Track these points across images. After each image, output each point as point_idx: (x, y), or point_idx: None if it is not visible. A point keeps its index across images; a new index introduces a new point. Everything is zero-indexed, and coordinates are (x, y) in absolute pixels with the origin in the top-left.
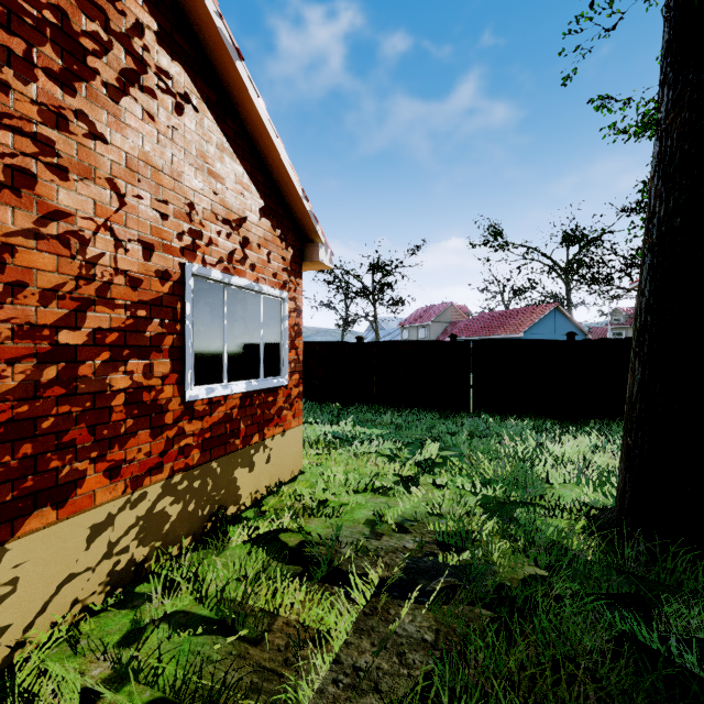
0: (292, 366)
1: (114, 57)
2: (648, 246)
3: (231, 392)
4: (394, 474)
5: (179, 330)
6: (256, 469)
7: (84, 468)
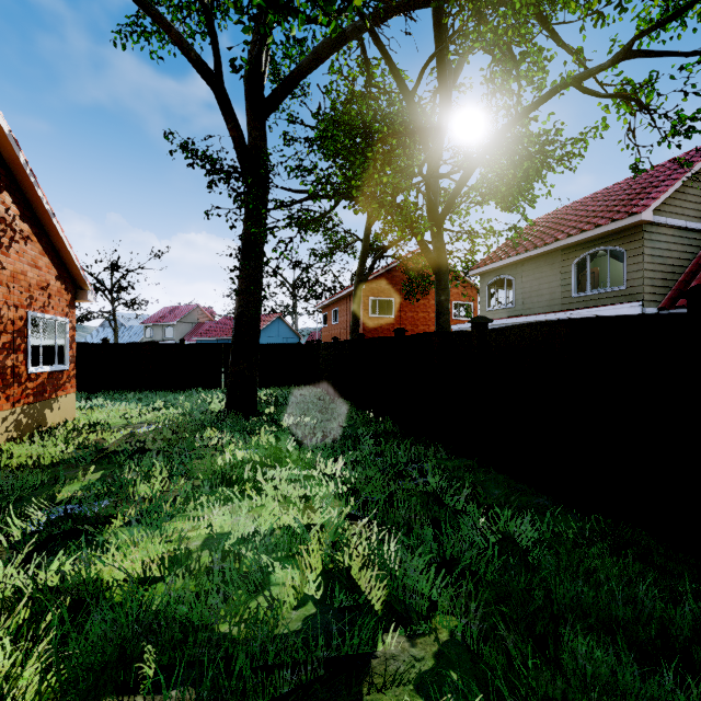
0: (71, 359)
1: (8, 234)
2: (235, 316)
3: (45, 370)
4: (137, 414)
5: (26, 341)
6: (54, 411)
7: (1, 395)
